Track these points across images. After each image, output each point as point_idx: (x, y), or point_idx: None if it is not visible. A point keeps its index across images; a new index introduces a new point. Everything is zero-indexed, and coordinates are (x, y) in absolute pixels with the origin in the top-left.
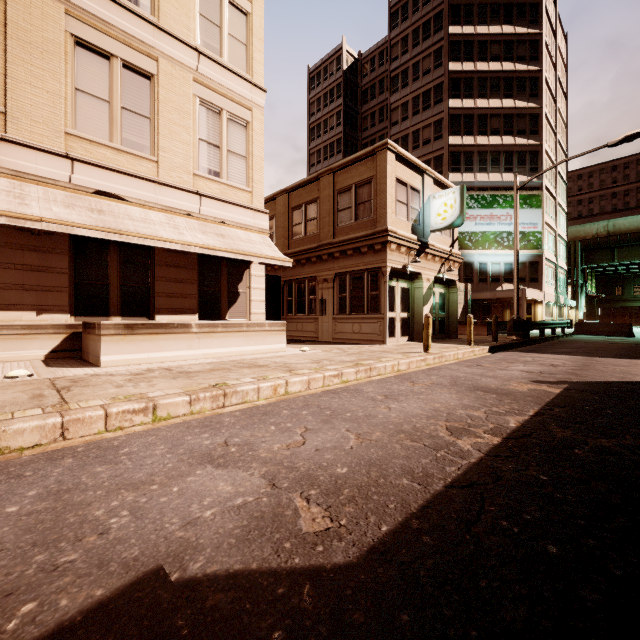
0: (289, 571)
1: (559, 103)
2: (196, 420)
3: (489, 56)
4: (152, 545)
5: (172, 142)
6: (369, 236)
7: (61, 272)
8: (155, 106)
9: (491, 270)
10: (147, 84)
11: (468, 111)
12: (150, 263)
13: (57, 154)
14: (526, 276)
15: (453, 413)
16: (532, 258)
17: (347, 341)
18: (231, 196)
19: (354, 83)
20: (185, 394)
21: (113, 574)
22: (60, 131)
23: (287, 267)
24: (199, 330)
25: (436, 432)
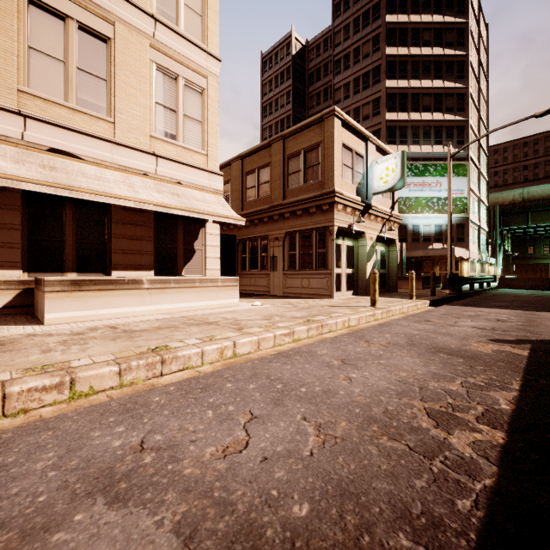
0: None
1: (481, 85)
2: (118, 400)
3: (421, 42)
4: None
5: (129, 104)
6: (317, 197)
7: (13, 228)
8: (111, 69)
9: (423, 231)
10: (103, 47)
11: (403, 90)
12: (106, 221)
13: (8, 110)
14: (454, 236)
15: (426, 387)
16: (459, 220)
17: (297, 295)
18: (187, 158)
19: (302, 67)
20: (115, 362)
21: None
22: (12, 88)
23: (241, 227)
24: (151, 286)
25: (416, 421)
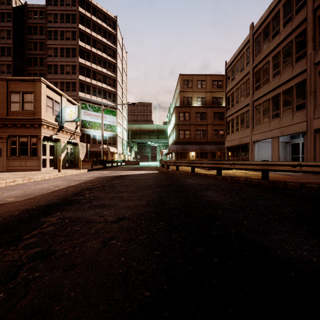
0: (8, 202)
1: (124, 77)
2: None
3: (97, 47)
4: None
5: None
6: (31, 120)
7: None
8: None
9: (98, 138)
10: None
11: (88, 67)
12: None
13: None
14: (111, 142)
15: (57, 185)
16: (113, 135)
17: (17, 170)
18: None
19: (21, 18)
20: None
21: None
22: None
23: None
24: None
25: (49, 188)
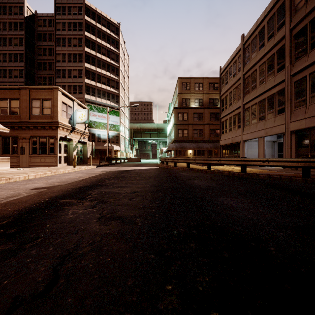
0: (57, 185)
1: (126, 79)
2: (9, 182)
3: (101, 52)
4: (33, 187)
5: None
6: (50, 123)
7: None
8: None
9: (102, 137)
10: None
11: (93, 71)
12: None
13: None
14: (115, 141)
15: (80, 176)
16: (116, 134)
17: (38, 166)
18: None
19: (32, 26)
20: None
21: (31, 188)
22: None
23: None
24: None
25: (76, 178)
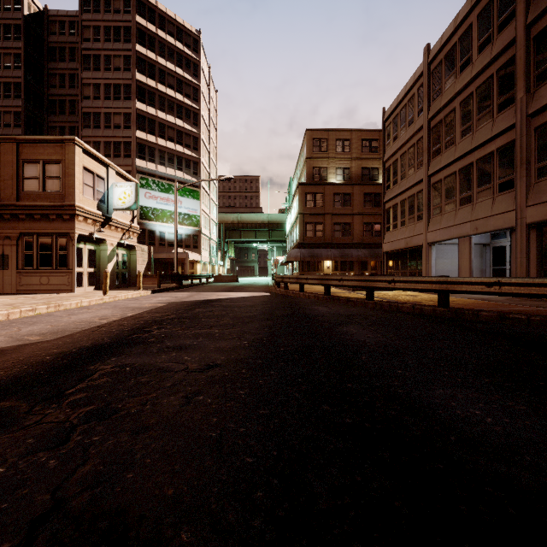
0: (31, 343)
1: (212, 133)
2: None
3: (167, 83)
4: None
5: None
6: (58, 207)
7: None
8: None
9: (168, 238)
10: None
11: (152, 116)
12: None
13: None
14: (191, 244)
15: (105, 315)
16: (195, 232)
17: (34, 292)
18: None
19: (39, 34)
20: None
21: None
22: None
23: None
24: None
25: (93, 320)
